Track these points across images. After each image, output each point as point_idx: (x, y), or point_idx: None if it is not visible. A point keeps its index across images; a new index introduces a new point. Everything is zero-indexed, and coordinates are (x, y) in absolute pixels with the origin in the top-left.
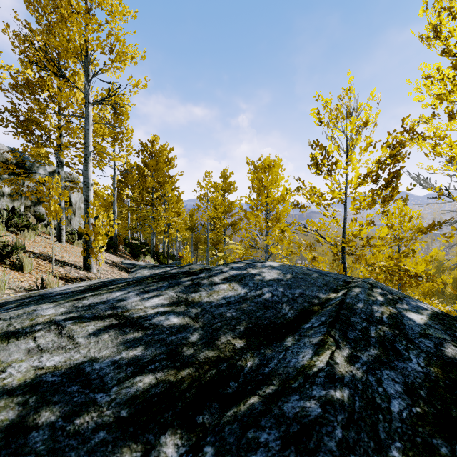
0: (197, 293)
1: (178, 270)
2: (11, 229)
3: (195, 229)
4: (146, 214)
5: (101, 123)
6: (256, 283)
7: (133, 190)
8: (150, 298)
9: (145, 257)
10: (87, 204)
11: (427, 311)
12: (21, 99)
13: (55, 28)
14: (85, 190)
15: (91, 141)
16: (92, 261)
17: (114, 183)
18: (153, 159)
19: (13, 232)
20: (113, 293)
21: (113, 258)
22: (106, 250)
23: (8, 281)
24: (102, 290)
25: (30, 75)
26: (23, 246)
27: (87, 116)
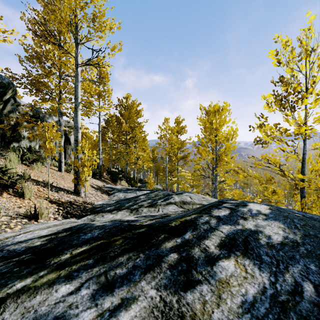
0: (195, 292)
1: (146, 197)
2: (24, 162)
3: (156, 161)
4: (122, 150)
5: (89, 83)
6: (271, 255)
7: (113, 133)
8: (113, 314)
9: (121, 181)
10: (77, 143)
11: None
12: (33, 67)
13: (51, 5)
14: (75, 132)
15: (79, 94)
16: (80, 187)
17: (99, 128)
18: (127, 111)
19: (26, 164)
20: (55, 286)
21: (98, 182)
22: (93, 177)
23: (8, 208)
24: (45, 272)
25: (40, 50)
26: (25, 177)
27: (77, 75)
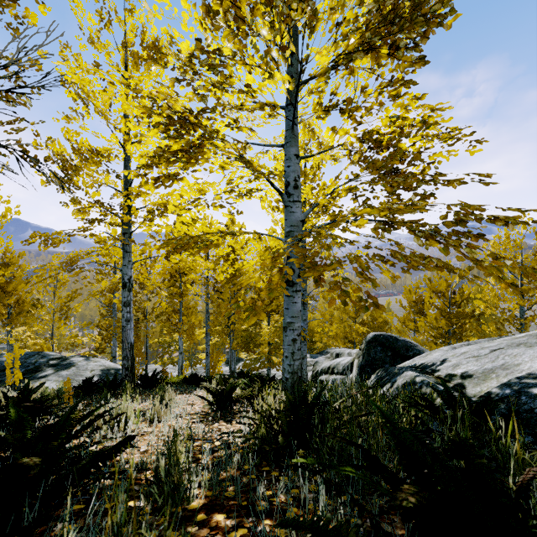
0: None
1: None
2: None
3: None
4: None
5: None
6: (1, 362)
7: None
8: None
9: None
10: None
11: (50, 358)
12: None
13: None
14: None
15: None
16: None
17: None
18: None
19: None
20: None
21: None
22: None
23: None
24: None
25: None
26: None
27: None
